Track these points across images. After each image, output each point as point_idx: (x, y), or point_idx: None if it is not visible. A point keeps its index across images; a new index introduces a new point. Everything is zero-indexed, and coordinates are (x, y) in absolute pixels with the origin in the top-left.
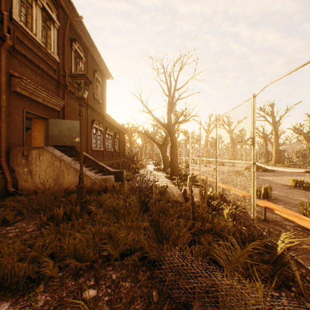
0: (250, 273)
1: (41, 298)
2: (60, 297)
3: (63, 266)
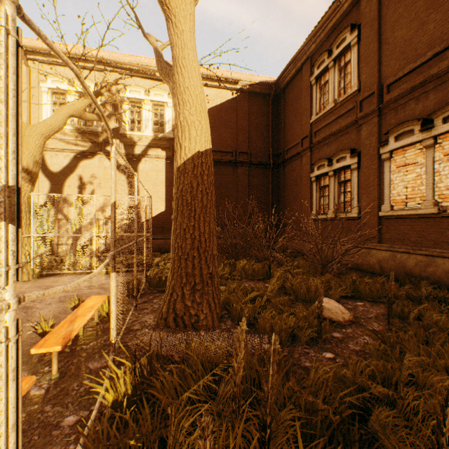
0: (178, 396)
1: (355, 347)
2: (344, 349)
3: (390, 367)
